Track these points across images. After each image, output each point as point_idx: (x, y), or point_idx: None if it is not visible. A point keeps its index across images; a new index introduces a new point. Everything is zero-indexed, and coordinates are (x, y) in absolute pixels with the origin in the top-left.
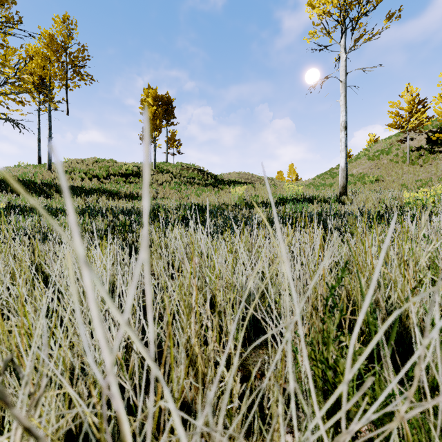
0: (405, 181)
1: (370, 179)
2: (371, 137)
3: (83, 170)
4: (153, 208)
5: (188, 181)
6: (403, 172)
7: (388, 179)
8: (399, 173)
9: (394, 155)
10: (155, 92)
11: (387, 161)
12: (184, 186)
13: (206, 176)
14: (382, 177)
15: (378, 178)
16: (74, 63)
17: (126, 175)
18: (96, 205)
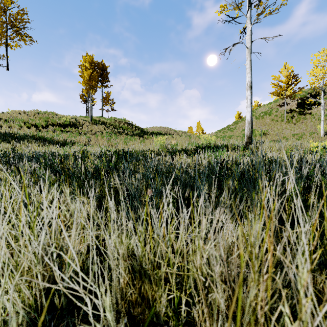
0: (285, 135)
1: (259, 133)
2: (256, 103)
3: (23, 119)
4: (74, 154)
5: (119, 131)
6: (282, 128)
7: (272, 133)
8: (280, 129)
9: (275, 115)
10: (91, 58)
11: (270, 120)
12: (114, 135)
13: (134, 128)
14: (268, 131)
15: (265, 132)
16: (13, 24)
17: (64, 125)
18: (17, 151)
